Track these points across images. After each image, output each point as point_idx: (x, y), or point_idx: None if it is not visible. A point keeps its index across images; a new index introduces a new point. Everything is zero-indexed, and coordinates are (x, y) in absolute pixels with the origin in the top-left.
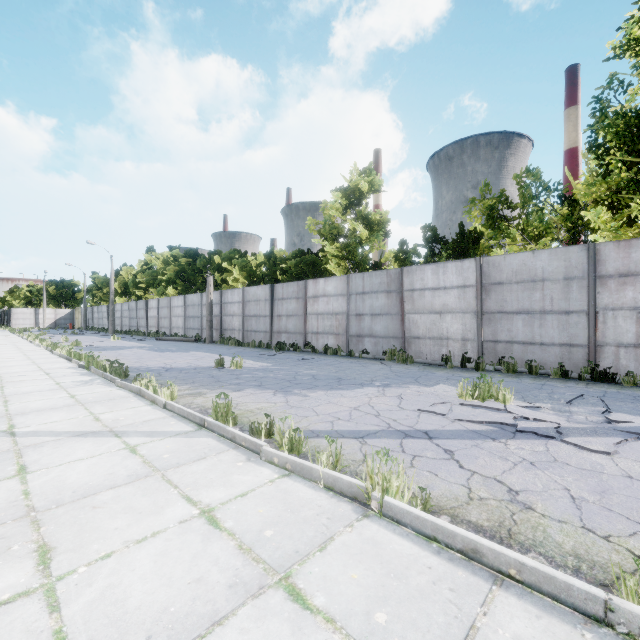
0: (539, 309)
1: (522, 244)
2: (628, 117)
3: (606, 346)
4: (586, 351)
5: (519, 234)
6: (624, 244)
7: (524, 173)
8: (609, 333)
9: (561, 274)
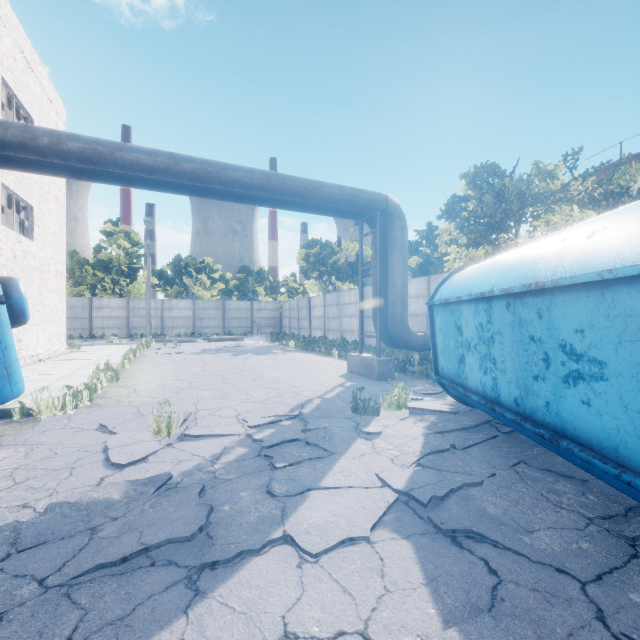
0: (74, 317)
1: (72, 285)
2: (101, 262)
3: (95, 328)
4: (89, 330)
5: (71, 279)
6: (100, 299)
7: (73, 252)
8: (96, 325)
9: (82, 306)
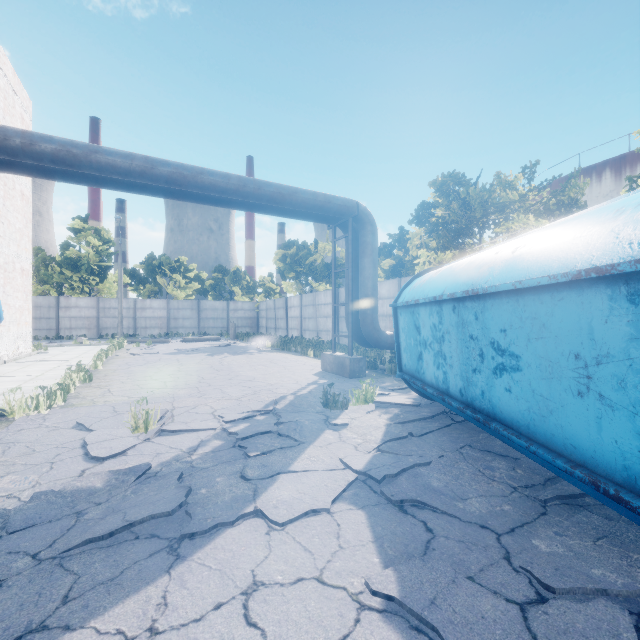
0: (39, 317)
1: (37, 283)
2: (69, 260)
3: (62, 329)
4: (56, 331)
5: (35, 277)
6: (67, 298)
7: (38, 249)
8: (63, 325)
9: (47, 305)
